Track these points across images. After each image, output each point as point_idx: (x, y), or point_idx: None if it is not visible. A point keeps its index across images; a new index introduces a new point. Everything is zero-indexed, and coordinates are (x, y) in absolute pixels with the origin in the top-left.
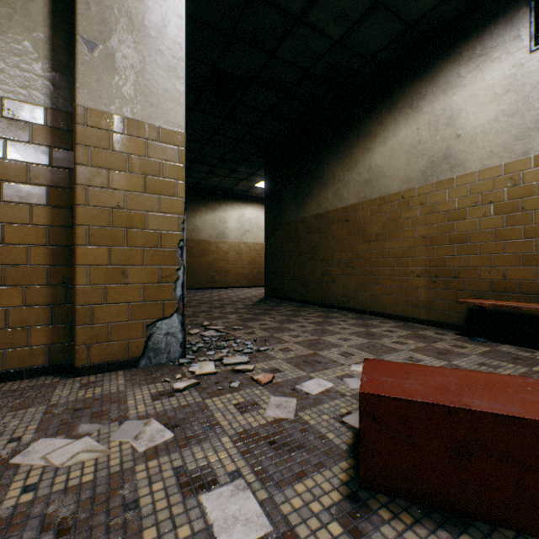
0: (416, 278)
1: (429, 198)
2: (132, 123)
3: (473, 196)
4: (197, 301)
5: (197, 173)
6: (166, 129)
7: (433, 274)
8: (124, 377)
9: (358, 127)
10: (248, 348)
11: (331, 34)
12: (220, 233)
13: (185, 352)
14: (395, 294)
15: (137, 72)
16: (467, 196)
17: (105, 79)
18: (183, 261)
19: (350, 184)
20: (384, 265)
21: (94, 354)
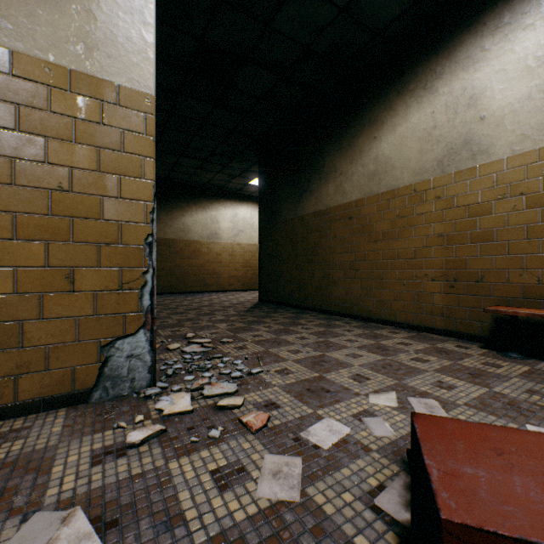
0: (431, 282)
1: (447, 190)
2: (81, 77)
3: (500, 187)
4: (185, 307)
5: (186, 168)
6: (128, 89)
7: (451, 277)
8: (64, 420)
9: (363, 114)
10: (238, 369)
11: (335, 0)
12: (212, 234)
13: (155, 378)
14: (406, 300)
15: (88, 11)
16: (493, 187)
17: (41, 14)
18: (152, 261)
19: (354, 177)
20: (393, 267)
21: (24, 389)
